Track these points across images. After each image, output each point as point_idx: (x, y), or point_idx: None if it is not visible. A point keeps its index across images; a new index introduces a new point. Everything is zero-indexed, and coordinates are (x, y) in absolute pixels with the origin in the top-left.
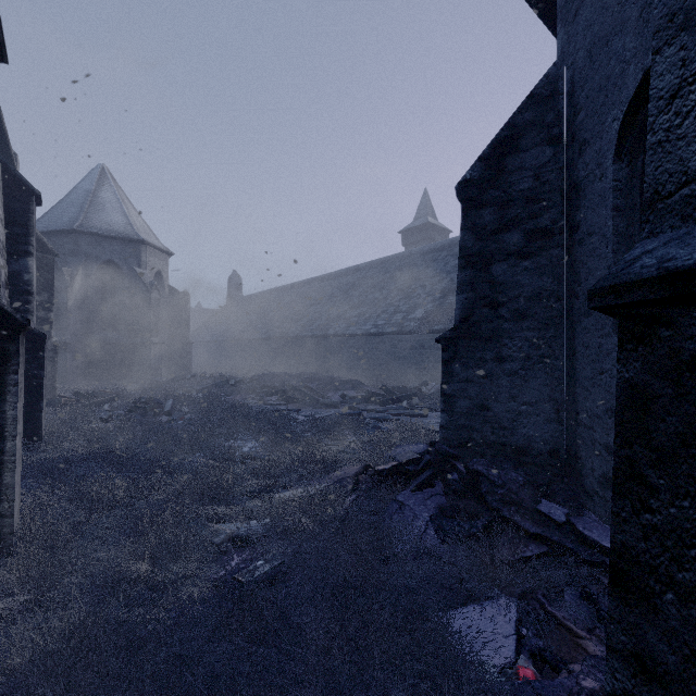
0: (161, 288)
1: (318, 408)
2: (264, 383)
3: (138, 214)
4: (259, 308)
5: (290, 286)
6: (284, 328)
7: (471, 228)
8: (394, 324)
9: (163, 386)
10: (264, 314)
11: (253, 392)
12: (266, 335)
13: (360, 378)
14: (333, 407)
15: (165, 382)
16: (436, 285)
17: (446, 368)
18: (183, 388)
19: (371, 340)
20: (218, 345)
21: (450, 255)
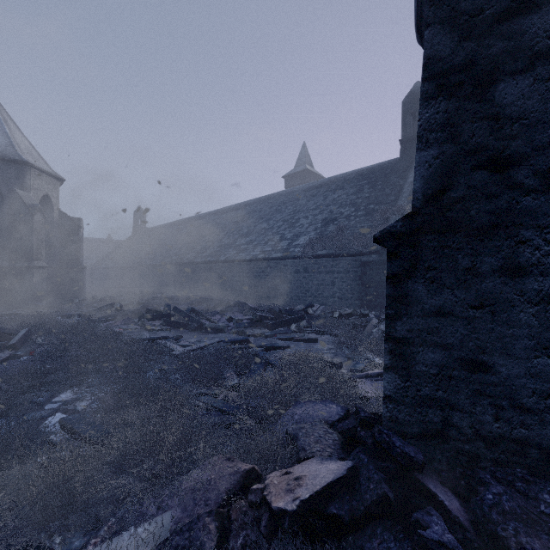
0: (50, 213)
1: (203, 333)
2: (150, 306)
3: (25, 138)
4: (159, 238)
5: (188, 219)
6: (180, 255)
7: (449, 19)
8: (280, 250)
9: (44, 311)
10: (164, 243)
11: (138, 316)
12: (164, 261)
13: (249, 300)
14: (219, 331)
15: (52, 306)
16: (317, 216)
17: (395, 288)
18: (63, 313)
19: (259, 265)
20: (120, 271)
21: (329, 190)
